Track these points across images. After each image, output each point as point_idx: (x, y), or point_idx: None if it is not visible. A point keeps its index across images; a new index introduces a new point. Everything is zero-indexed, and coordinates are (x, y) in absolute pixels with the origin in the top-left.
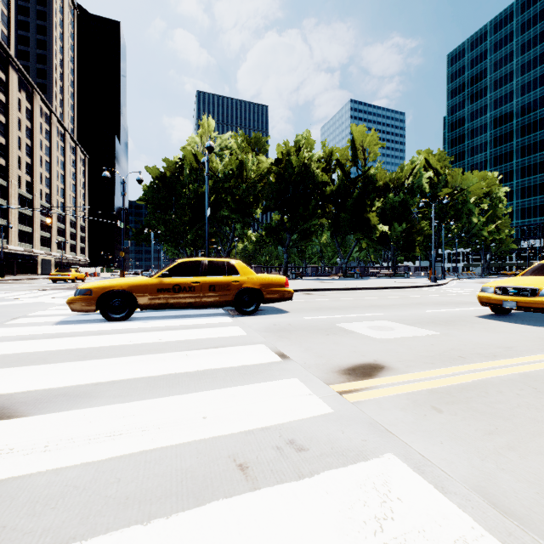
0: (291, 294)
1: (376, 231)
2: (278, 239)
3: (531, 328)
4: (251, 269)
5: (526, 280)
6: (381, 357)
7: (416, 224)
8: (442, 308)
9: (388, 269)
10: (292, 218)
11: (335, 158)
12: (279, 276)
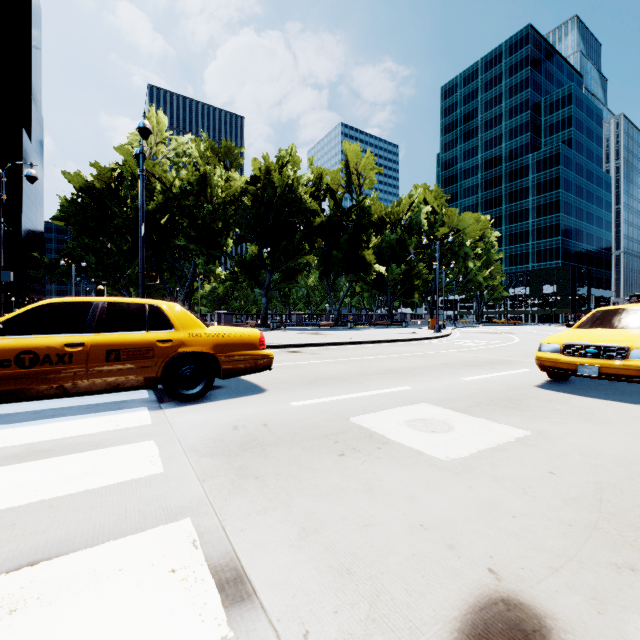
0: (269, 360)
1: (372, 273)
2: (255, 278)
3: (633, 408)
4: (197, 317)
5: (602, 335)
6: (496, 550)
7: (415, 267)
8: (480, 371)
9: (383, 316)
10: (273, 252)
11: (325, 182)
12: (248, 330)
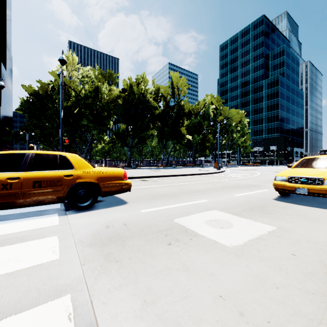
0: (129, 186)
1: (185, 139)
2: (124, 142)
3: None
4: (88, 162)
5: (308, 172)
6: (271, 315)
7: (206, 136)
8: (242, 191)
9: (190, 161)
10: (134, 128)
11: (161, 92)
12: (117, 169)
